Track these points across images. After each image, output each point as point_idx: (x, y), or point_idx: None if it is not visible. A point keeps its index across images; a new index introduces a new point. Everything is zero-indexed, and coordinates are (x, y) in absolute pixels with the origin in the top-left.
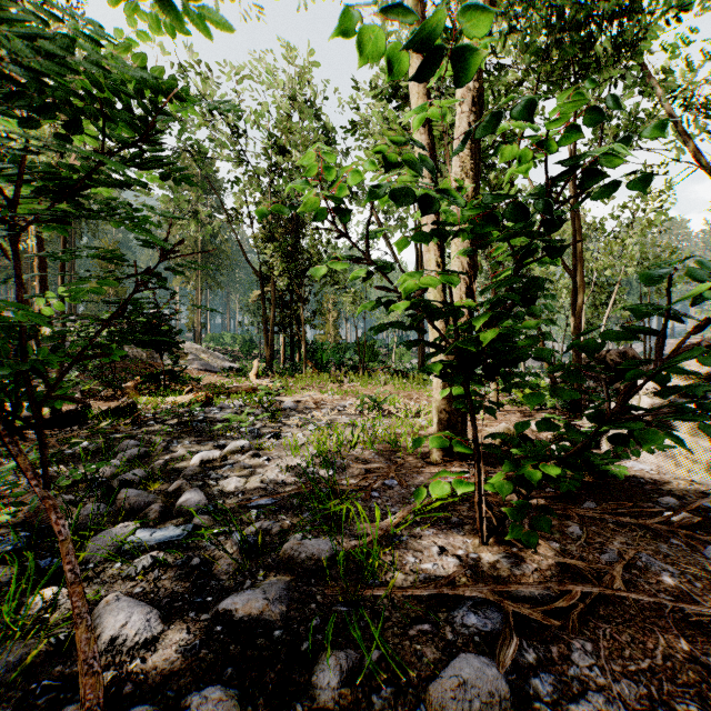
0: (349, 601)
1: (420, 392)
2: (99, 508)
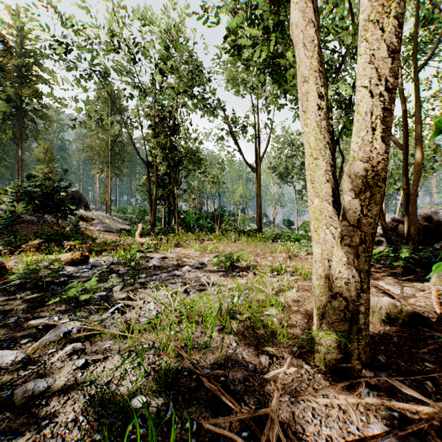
0: None
1: (262, 248)
2: None
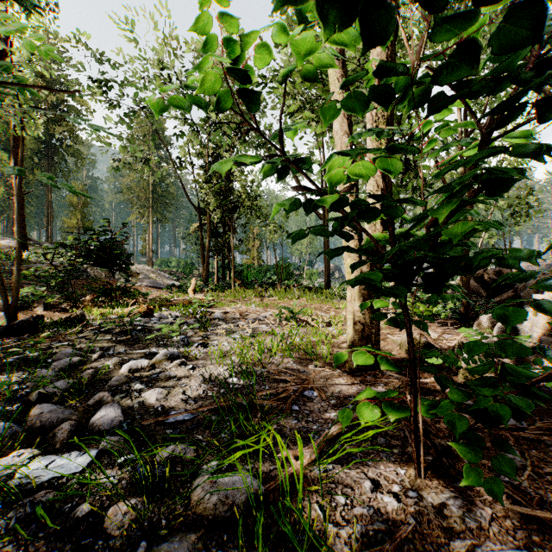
0: None
1: (328, 305)
2: None
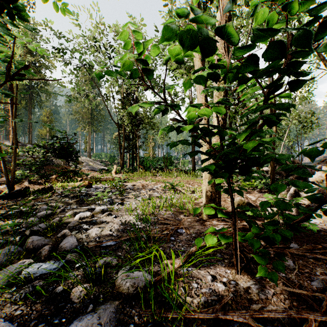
0: (156, 322)
1: (193, 180)
2: (10, 250)
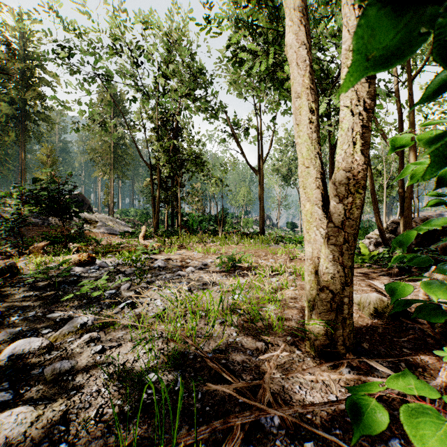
0: None
1: (264, 250)
2: None
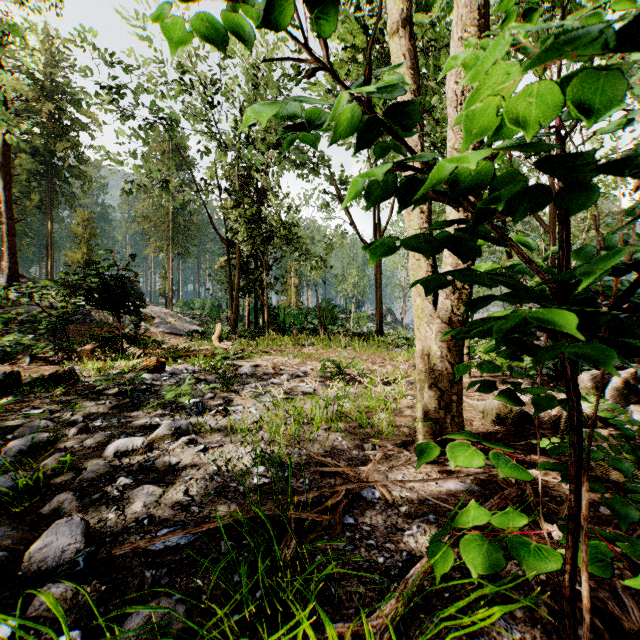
0: None
1: (381, 355)
2: None
